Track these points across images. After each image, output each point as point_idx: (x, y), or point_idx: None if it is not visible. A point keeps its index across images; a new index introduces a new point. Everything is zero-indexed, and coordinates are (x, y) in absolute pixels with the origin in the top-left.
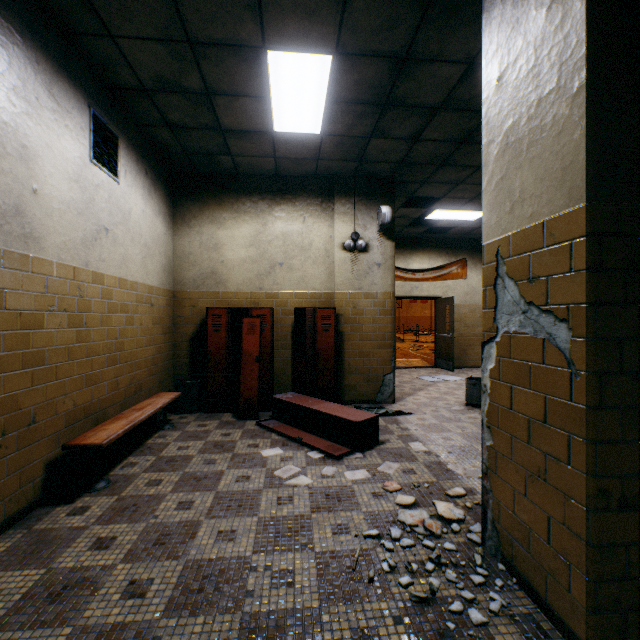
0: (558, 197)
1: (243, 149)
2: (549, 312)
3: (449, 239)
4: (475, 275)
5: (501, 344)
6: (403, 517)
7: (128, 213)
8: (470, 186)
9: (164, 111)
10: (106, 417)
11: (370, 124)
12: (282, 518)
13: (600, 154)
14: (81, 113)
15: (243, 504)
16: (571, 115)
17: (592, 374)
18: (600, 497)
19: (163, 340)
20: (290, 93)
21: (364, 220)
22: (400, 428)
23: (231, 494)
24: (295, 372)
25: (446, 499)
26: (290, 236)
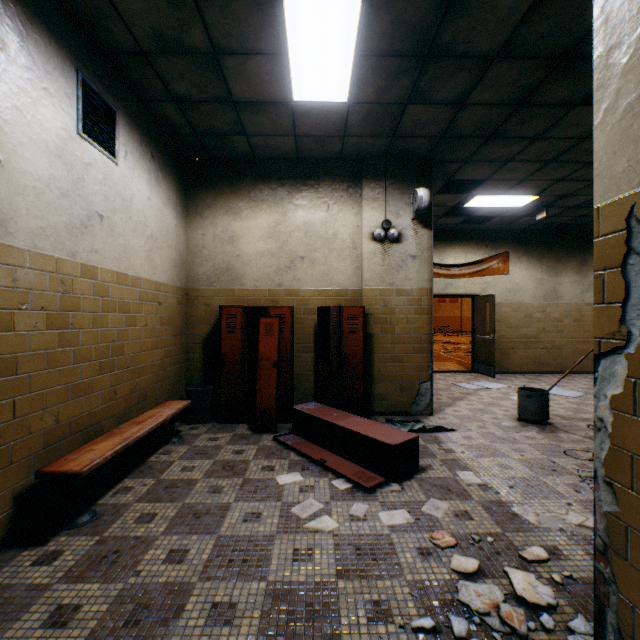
0: None
1: (259, 126)
2: None
3: (488, 230)
4: (518, 270)
5: (639, 359)
6: (466, 596)
7: (129, 199)
8: (521, 164)
9: (167, 80)
10: (100, 432)
11: (407, 85)
12: (298, 586)
13: None
14: (65, 77)
15: (249, 558)
16: None
17: None
18: None
19: (173, 342)
20: (311, 46)
21: (396, 206)
22: (443, 449)
23: (235, 541)
24: (318, 378)
25: (521, 565)
26: (312, 226)
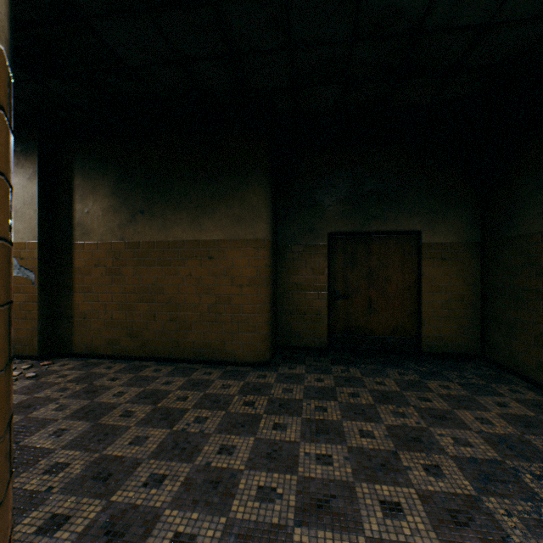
0: (31, 236)
1: None
2: (29, 269)
3: None
4: None
5: None
6: None
7: None
8: None
9: None
10: None
11: None
12: None
13: (43, 229)
14: None
15: None
16: (35, 216)
17: (40, 285)
18: (43, 316)
19: None
20: None
21: None
22: None
23: None
24: None
25: None
26: None
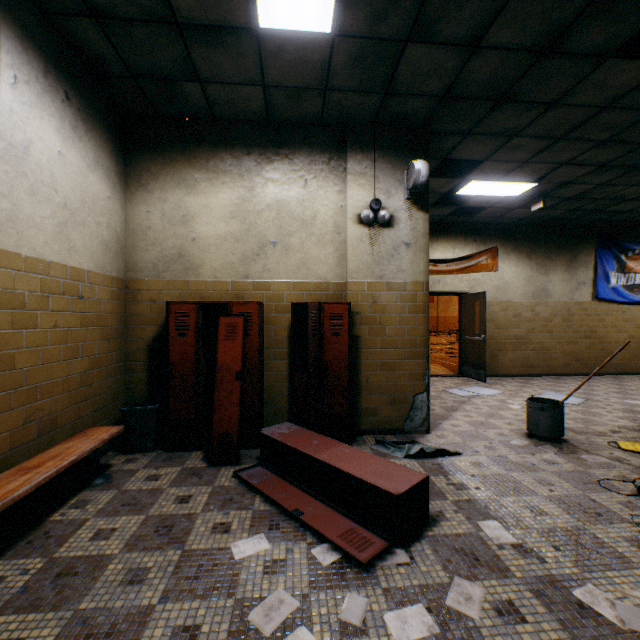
0: None
1: (216, 68)
2: None
3: (477, 224)
4: (508, 267)
5: None
6: None
7: (21, 147)
8: (528, 140)
9: None
10: None
11: (410, 9)
12: None
13: None
14: None
15: None
16: None
17: None
18: None
19: (104, 348)
20: None
21: (387, 183)
22: (452, 484)
23: None
24: (293, 391)
25: None
26: (286, 205)
